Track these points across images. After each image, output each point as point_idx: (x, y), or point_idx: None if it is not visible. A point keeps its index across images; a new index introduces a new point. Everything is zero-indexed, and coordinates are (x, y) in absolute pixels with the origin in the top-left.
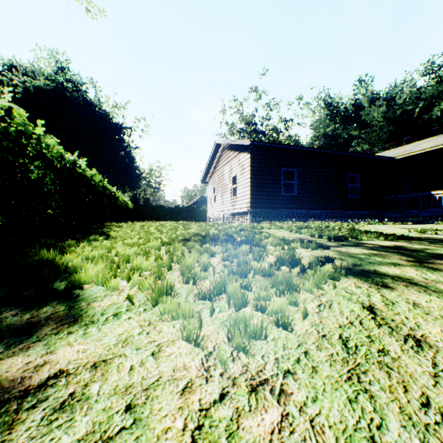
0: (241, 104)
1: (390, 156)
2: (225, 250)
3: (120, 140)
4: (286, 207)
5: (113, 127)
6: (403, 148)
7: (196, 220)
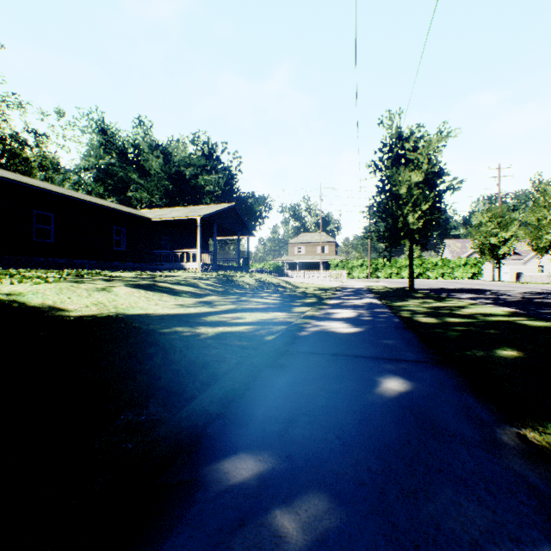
0: None
1: (152, 216)
2: (6, 278)
3: None
4: (41, 255)
5: None
6: (164, 211)
7: None
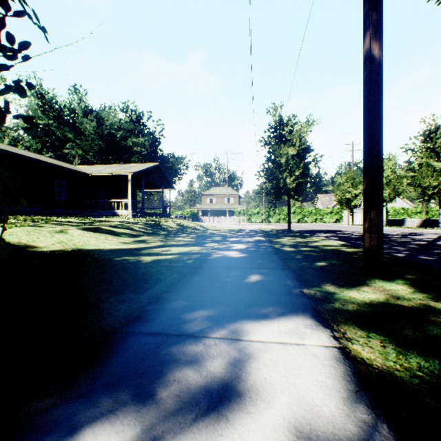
0: None
1: (89, 171)
2: None
3: None
4: None
5: None
6: (99, 167)
7: None
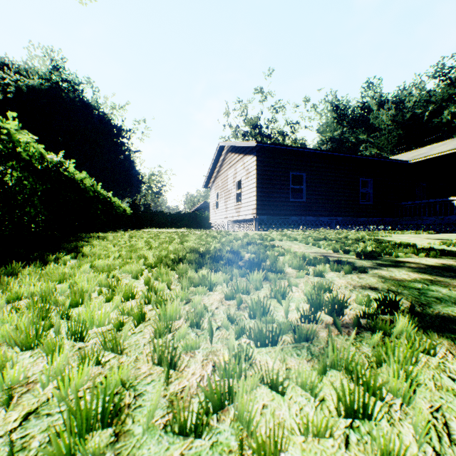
0: (245, 105)
1: (403, 159)
2: (230, 277)
3: (118, 143)
4: (295, 214)
5: (112, 129)
6: (416, 151)
7: (199, 227)
